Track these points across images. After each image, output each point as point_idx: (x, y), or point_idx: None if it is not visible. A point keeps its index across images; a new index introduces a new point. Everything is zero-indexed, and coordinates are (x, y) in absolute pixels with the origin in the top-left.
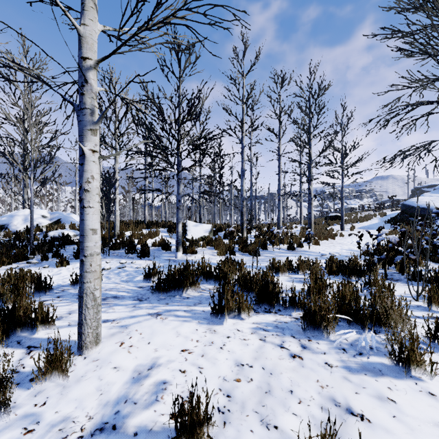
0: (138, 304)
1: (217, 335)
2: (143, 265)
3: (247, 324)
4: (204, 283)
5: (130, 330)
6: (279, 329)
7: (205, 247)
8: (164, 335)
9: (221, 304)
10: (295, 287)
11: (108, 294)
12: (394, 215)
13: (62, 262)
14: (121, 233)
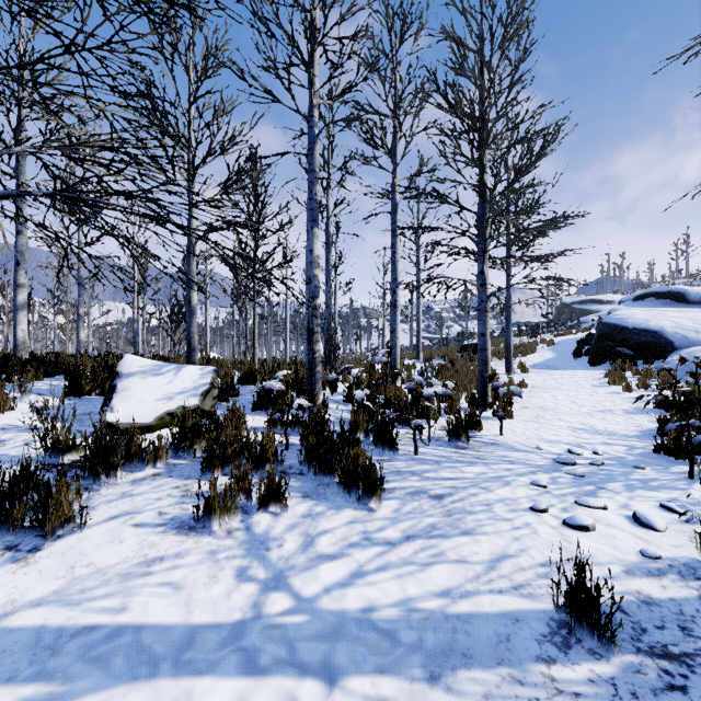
0: None
1: None
2: None
3: None
4: None
5: None
6: None
7: (163, 463)
8: None
9: None
10: None
11: None
12: (568, 344)
13: None
14: None
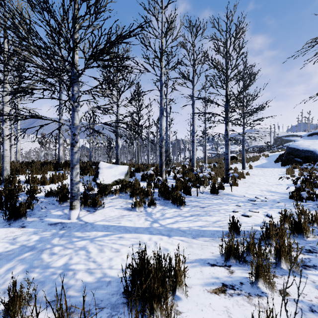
0: None
1: None
2: None
3: None
4: None
5: None
6: None
7: (118, 195)
8: None
9: None
10: None
11: None
12: (275, 156)
13: None
14: (12, 178)
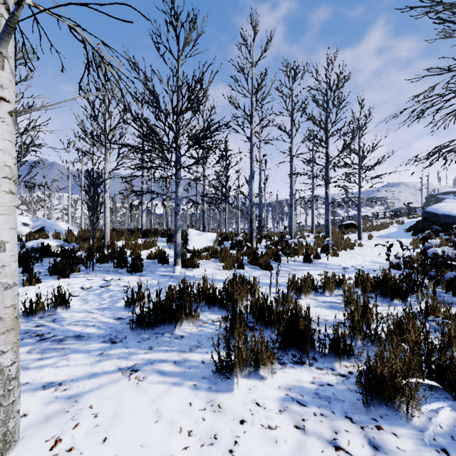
0: (108, 349)
1: (223, 416)
2: (132, 282)
3: (271, 389)
4: (205, 311)
5: (81, 406)
6: (323, 401)
7: (209, 259)
8: (134, 417)
9: (230, 355)
10: (327, 316)
11: (70, 331)
12: (412, 223)
13: (31, 280)
14: (112, 243)
